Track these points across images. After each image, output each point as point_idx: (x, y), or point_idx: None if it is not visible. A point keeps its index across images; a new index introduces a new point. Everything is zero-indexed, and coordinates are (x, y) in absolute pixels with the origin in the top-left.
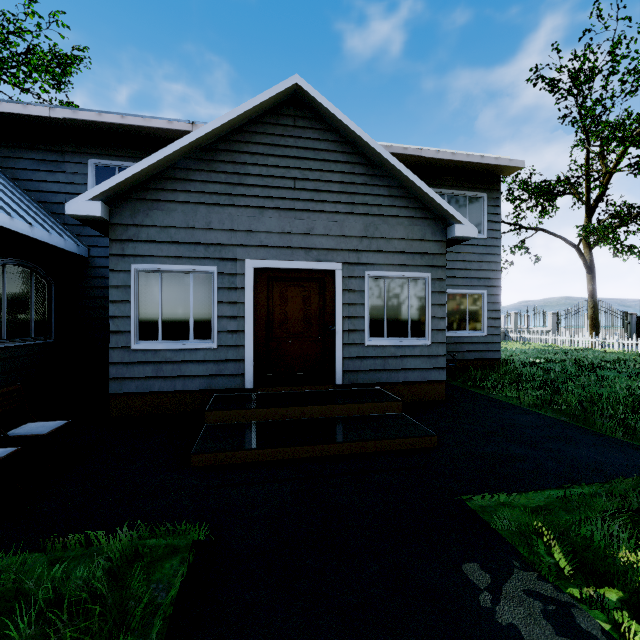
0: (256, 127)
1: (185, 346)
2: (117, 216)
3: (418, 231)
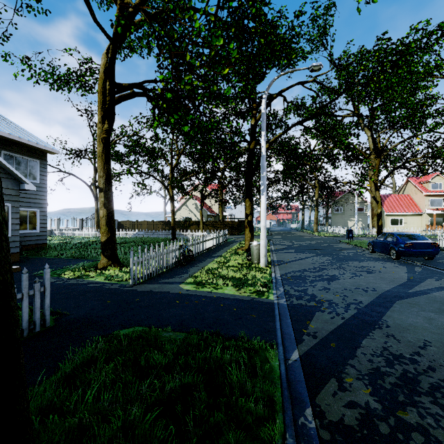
0: None
1: None
2: None
3: (4, 184)
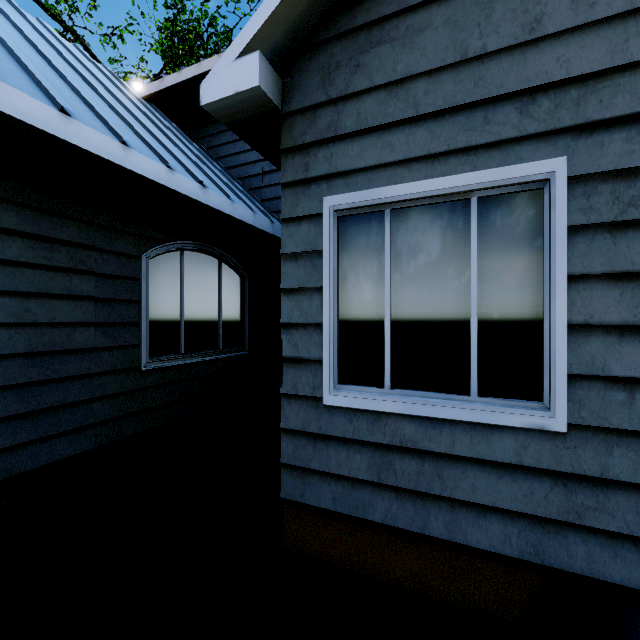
0: None
1: (455, 412)
2: (295, 94)
3: None
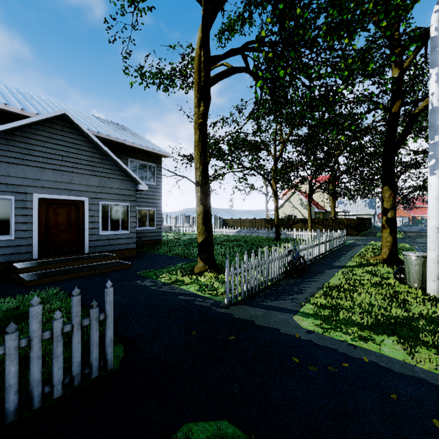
0: (39, 127)
1: None
2: None
3: (124, 185)
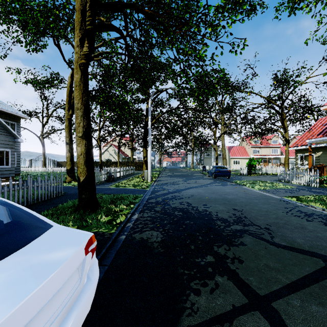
0: None
1: None
2: None
3: (7, 138)
